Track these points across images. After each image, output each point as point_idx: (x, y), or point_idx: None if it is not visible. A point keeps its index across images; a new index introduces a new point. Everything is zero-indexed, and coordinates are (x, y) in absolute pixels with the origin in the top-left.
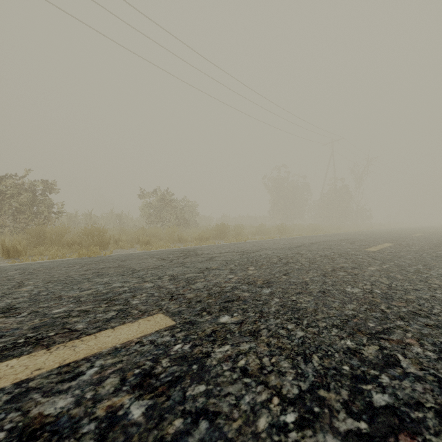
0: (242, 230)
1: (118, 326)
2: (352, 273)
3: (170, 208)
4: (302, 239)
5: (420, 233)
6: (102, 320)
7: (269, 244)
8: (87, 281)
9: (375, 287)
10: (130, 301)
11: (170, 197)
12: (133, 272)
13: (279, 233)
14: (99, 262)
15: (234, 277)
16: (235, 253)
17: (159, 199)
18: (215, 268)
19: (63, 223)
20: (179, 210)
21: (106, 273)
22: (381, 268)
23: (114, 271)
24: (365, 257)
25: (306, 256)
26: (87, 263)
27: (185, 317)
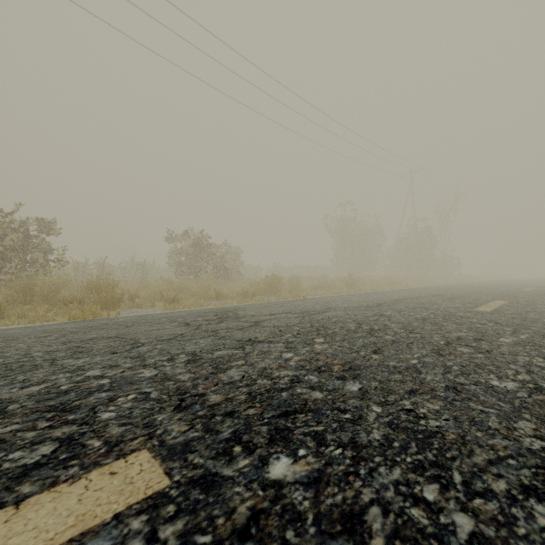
0: (298, 283)
1: (34, 495)
2: (482, 350)
3: (206, 255)
4: (379, 294)
5: (530, 286)
6: (10, 474)
7: (338, 302)
8: (48, 365)
9: (538, 378)
10: (98, 413)
11: (206, 241)
12: (133, 347)
13: (346, 286)
14: (92, 329)
15: (293, 358)
16: (291, 314)
17: (192, 244)
18: (262, 339)
19: (68, 274)
20: (218, 258)
21: (89, 348)
22: (521, 340)
23: (105, 344)
24: (484, 322)
25: (395, 320)
26: (73, 330)
27: (195, 462)
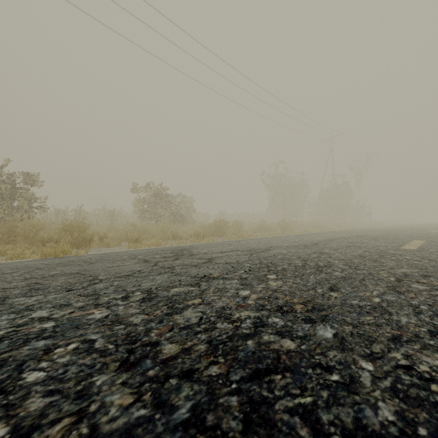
0: (241, 226)
1: None
2: (436, 286)
3: (164, 204)
4: (310, 235)
5: (434, 229)
6: None
7: (277, 242)
8: None
9: None
10: (24, 372)
11: (165, 192)
12: (90, 284)
13: (281, 229)
14: (57, 266)
15: (251, 296)
16: (240, 252)
17: (153, 194)
18: (216, 276)
19: (50, 219)
20: (175, 206)
21: (46, 285)
22: None
23: (64, 281)
24: (418, 259)
25: (336, 257)
26: (40, 267)
27: None
